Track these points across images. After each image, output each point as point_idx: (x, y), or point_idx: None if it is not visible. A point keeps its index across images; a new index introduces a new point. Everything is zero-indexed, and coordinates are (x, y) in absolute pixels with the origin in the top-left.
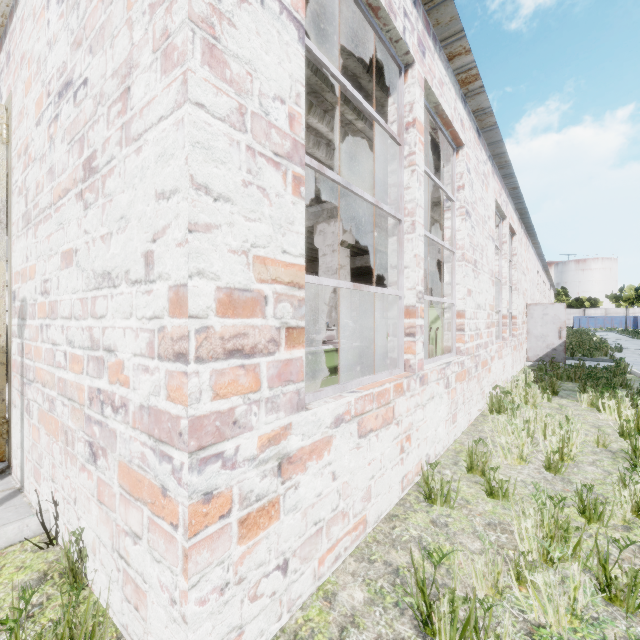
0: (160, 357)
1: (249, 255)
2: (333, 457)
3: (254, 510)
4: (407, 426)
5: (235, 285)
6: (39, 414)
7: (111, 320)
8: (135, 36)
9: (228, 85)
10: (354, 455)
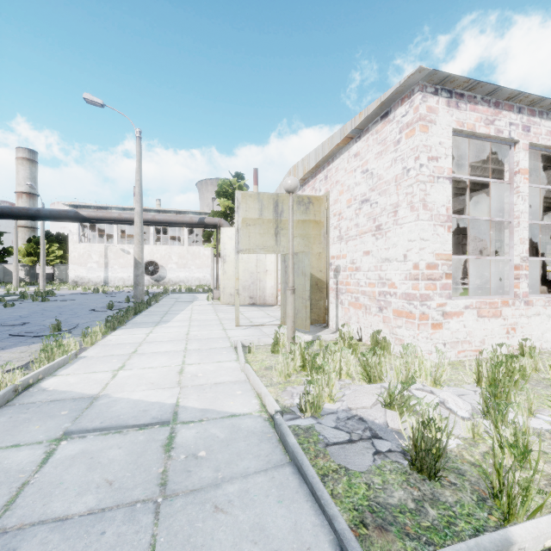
0: (409, 280)
1: (433, 253)
2: (464, 319)
3: (435, 323)
4: (512, 323)
5: (430, 262)
6: (349, 303)
7: (389, 271)
8: (400, 198)
9: (428, 211)
10: (475, 323)
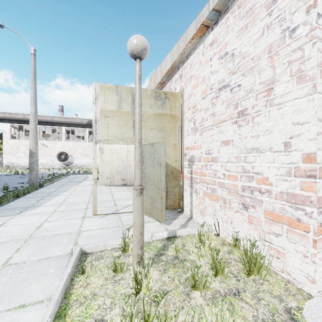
0: (296, 176)
1: None
2: None
3: None
4: None
5: None
6: (204, 193)
7: (258, 163)
8: (277, 71)
9: None
10: None
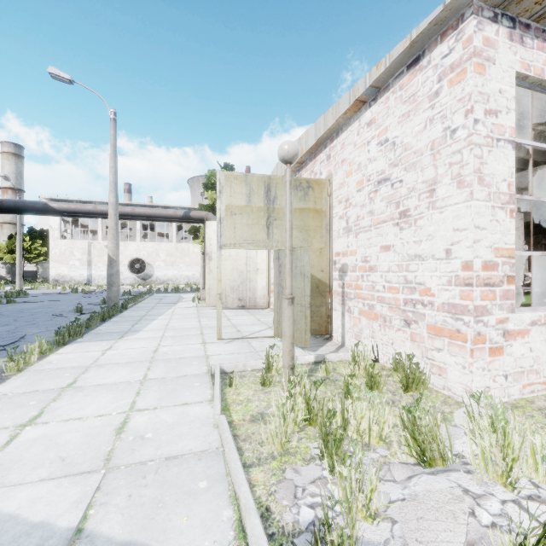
0: (456, 285)
1: (492, 248)
2: (530, 340)
3: (493, 347)
4: None
5: (487, 260)
6: (360, 312)
7: (421, 273)
8: (439, 171)
9: (485, 187)
10: (543, 344)
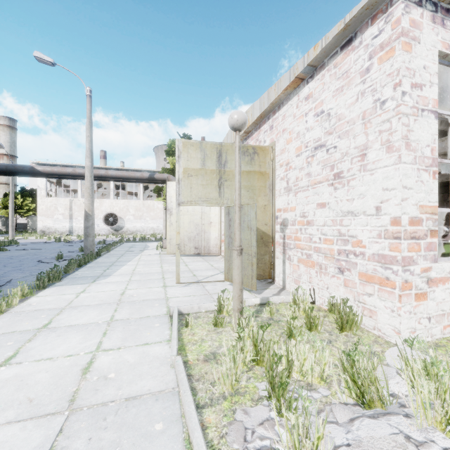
0: (385, 238)
1: (417, 205)
2: (449, 286)
3: (419, 292)
4: None
5: (413, 216)
6: (298, 260)
7: (353, 227)
8: (369, 138)
9: (411, 152)
10: None
